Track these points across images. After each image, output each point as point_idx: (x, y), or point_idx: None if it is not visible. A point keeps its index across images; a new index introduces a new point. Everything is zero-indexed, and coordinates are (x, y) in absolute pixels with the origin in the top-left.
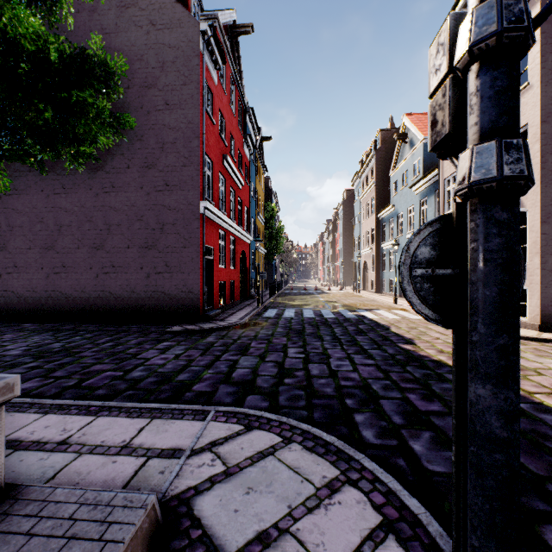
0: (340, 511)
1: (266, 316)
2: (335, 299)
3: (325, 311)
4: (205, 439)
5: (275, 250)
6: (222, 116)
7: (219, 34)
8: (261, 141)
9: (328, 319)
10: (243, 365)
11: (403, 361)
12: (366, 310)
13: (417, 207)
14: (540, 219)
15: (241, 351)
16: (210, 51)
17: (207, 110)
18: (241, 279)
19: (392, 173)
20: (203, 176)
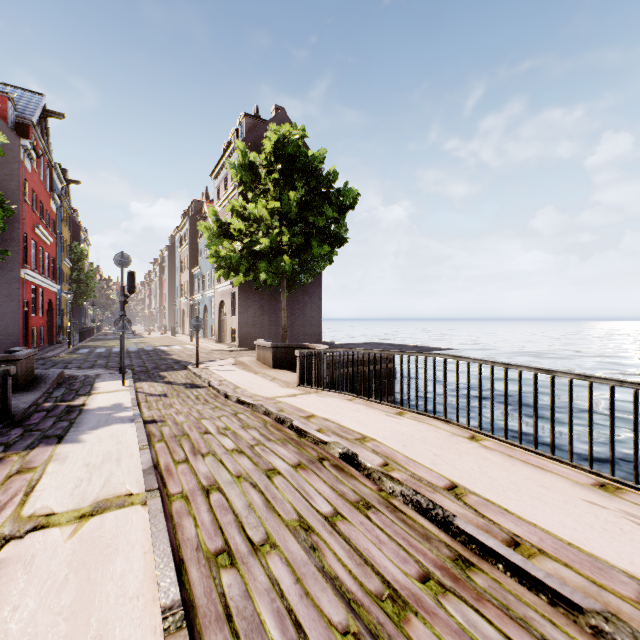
0: (109, 371)
1: (79, 352)
2: (148, 341)
3: (132, 348)
4: (68, 371)
5: (85, 294)
6: (34, 192)
7: (32, 129)
8: (68, 184)
9: (131, 351)
10: (72, 365)
11: (156, 359)
12: (165, 346)
13: (211, 273)
14: (239, 297)
15: (68, 363)
16: (28, 153)
17: (26, 200)
18: (47, 325)
19: (200, 241)
20: (24, 250)
